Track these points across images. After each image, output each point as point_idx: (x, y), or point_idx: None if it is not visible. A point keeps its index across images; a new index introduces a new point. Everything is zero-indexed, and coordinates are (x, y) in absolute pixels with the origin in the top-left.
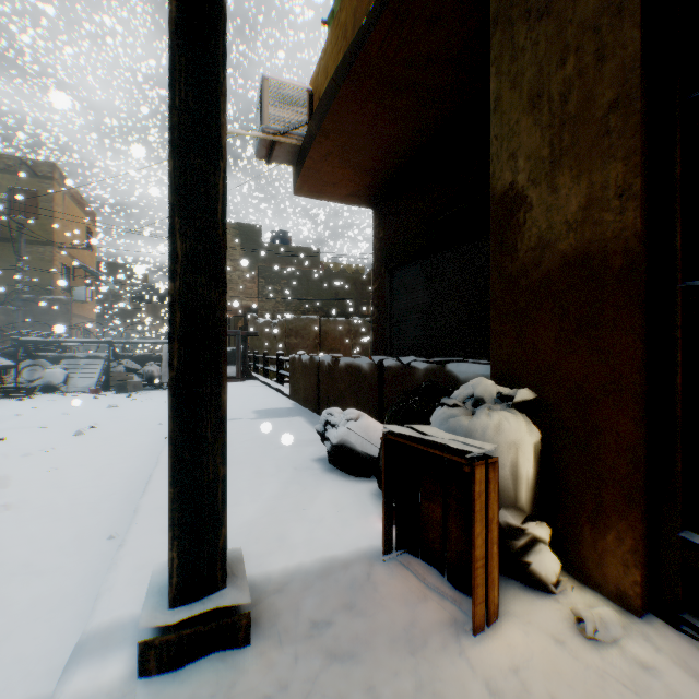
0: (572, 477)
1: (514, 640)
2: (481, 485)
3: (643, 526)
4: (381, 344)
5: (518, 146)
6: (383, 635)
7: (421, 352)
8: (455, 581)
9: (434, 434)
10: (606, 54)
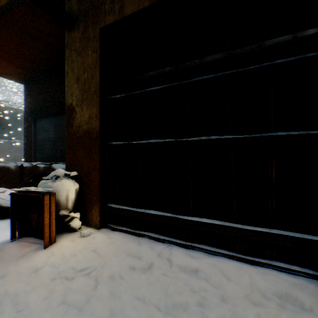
0: (86, 197)
1: (59, 245)
2: (48, 201)
3: (101, 205)
4: (30, 156)
5: (73, 92)
6: (5, 261)
7: (52, 160)
8: (43, 238)
9: (34, 189)
10: (93, 77)
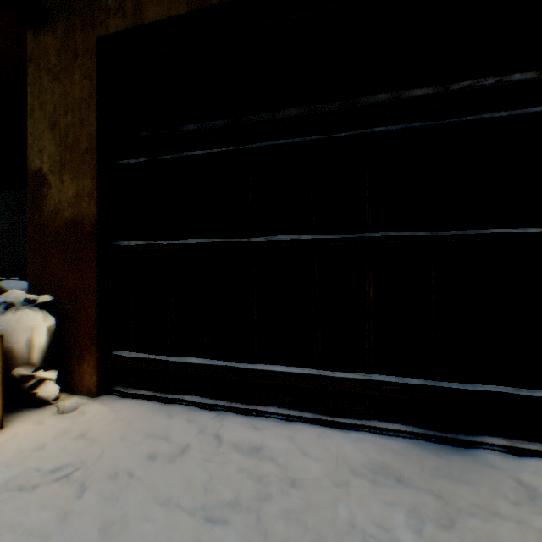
0: (72, 340)
1: (11, 432)
2: None
3: (100, 354)
4: None
5: (45, 147)
6: None
7: (3, 273)
8: None
9: None
10: (85, 123)
